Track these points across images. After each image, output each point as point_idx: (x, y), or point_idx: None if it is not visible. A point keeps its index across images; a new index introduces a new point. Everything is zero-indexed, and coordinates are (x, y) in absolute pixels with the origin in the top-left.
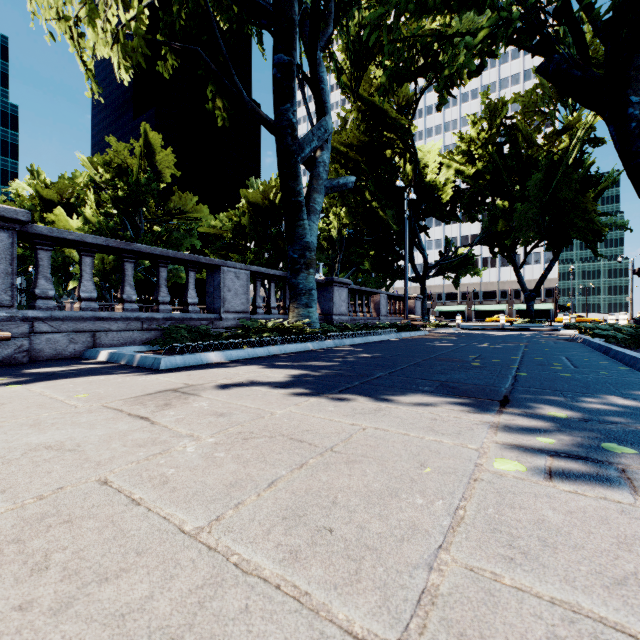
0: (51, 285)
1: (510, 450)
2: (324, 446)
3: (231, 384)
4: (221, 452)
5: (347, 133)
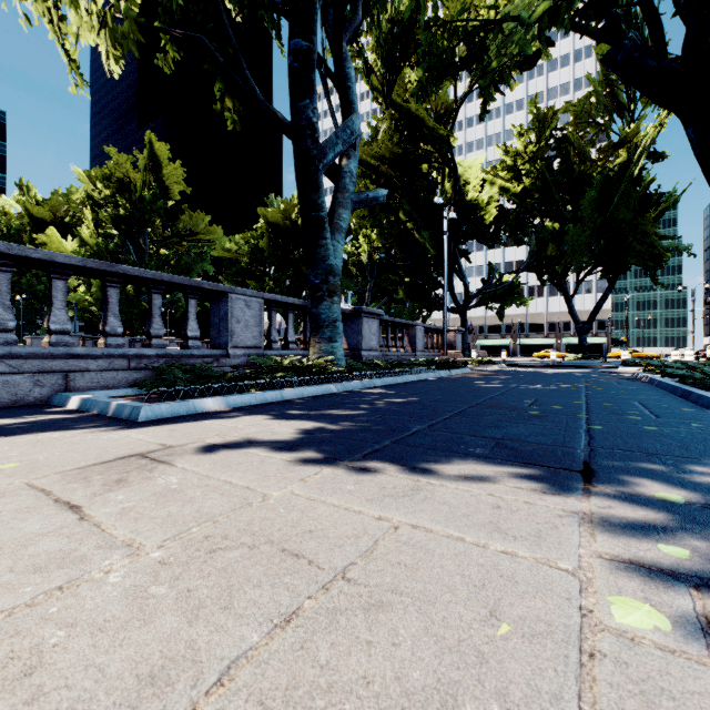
0: (11, 315)
1: (627, 574)
2: (332, 567)
3: (222, 445)
4: (162, 584)
5: (378, 144)
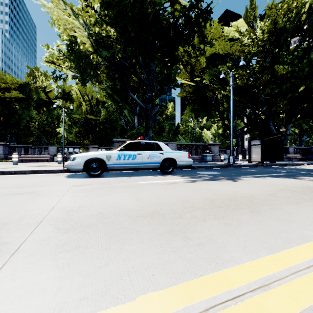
0: None
1: None
2: None
3: None
4: None
5: None
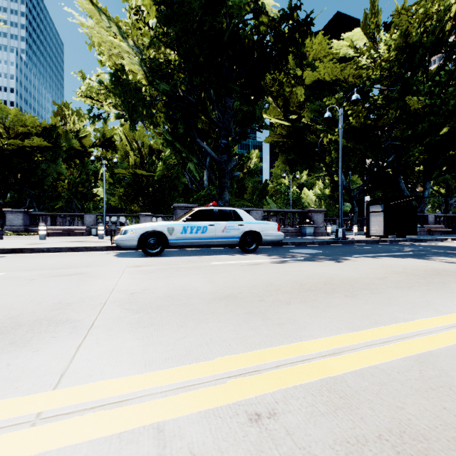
0: None
1: None
2: None
3: None
4: None
5: None
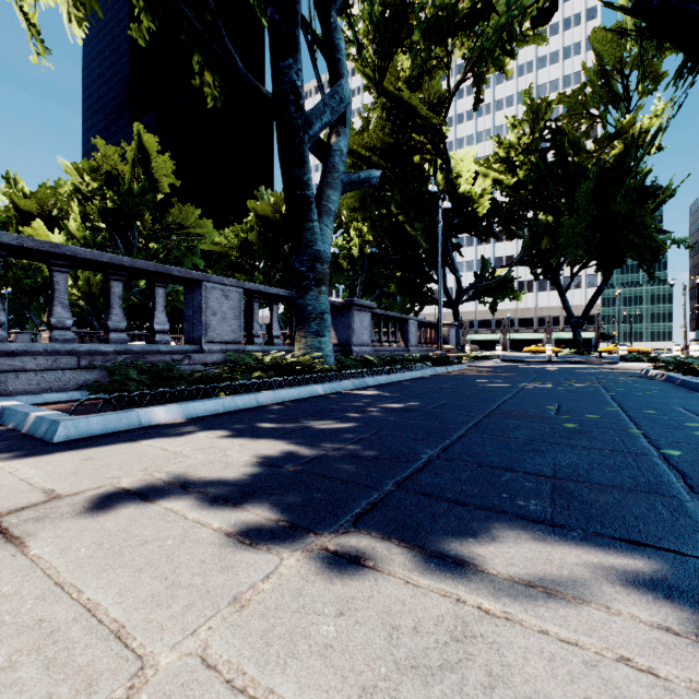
0: None
1: None
2: None
3: (139, 492)
4: None
5: (370, 134)
